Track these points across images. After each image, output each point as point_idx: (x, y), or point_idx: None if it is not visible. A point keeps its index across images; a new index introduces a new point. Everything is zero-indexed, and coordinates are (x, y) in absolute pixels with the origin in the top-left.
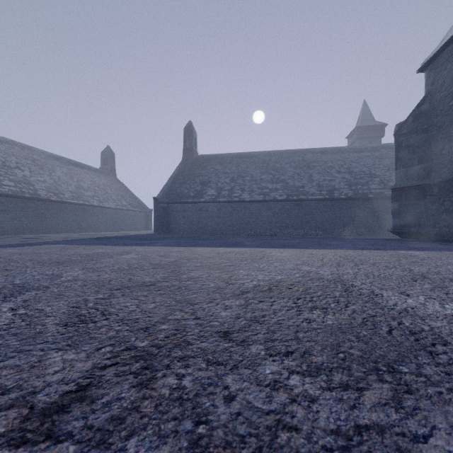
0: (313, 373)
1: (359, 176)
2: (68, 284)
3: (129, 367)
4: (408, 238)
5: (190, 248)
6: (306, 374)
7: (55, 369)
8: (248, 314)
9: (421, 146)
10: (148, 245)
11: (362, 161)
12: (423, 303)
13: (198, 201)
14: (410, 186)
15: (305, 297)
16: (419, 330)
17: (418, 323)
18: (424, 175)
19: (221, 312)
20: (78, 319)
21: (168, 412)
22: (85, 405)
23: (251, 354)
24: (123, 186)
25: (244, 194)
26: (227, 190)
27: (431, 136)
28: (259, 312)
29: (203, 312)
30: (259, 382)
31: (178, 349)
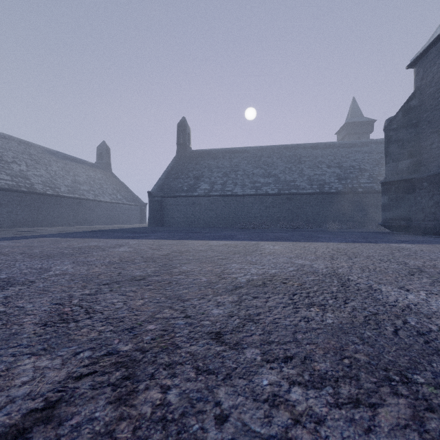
0: (316, 384)
1: (348, 171)
2: (55, 279)
3: (107, 376)
4: (398, 231)
5: (182, 241)
6: (309, 385)
7: (23, 379)
8: (241, 312)
9: (410, 141)
10: (142, 238)
11: (352, 155)
12: (425, 299)
13: (191, 195)
14: (400, 180)
15: (301, 293)
16: (427, 330)
17: (424, 321)
18: (413, 169)
19: (213, 309)
20: (60, 318)
21: (148, 438)
22: (50, 429)
23: (246, 360)
24: (118, 180)
25: (236, 188)
26: (220, 184)
27: (420, 130)
28: (253, 309)
29: (194, 309)
30: (256, 396)
31: (164, 353)
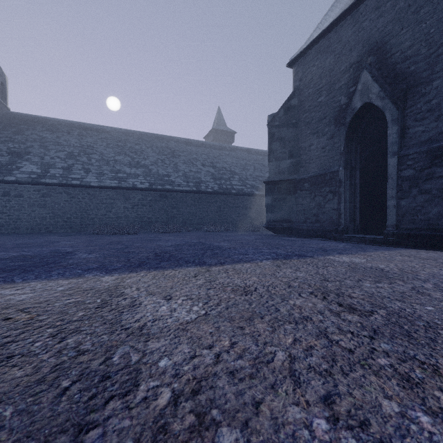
0: None
1: (222, 171)
2: None
3: None
4: (281, 234)
5: None
6: None
7: None
8: None
9: (291, 141)
10: None
11: (223, 158)
12: None
13: (1, 179)
14: (283, 180)
15: None
16: None
17: None
18: (293, 170)
19: None
20: None
21: None
22: None
23: None
24: None
25: (89, 176)
26: (61, 168)
27: (299, 131)
28: None
29: None
30: None
31: None
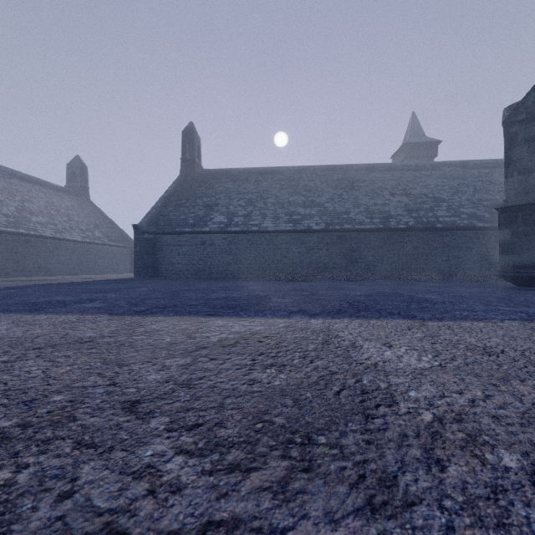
0: None
1: (420, 200)
2: None
3: None
4: (531, 287)
5: (141, 319)
6: None
7: None
8: None
9: None
10: (53, 311)
11: (421, 181)
12: None
13: (200, 231)
14: (533, 203)
15: None
16: None
17: None
18: None
19: None
20: None
21: None
22: None
23: None
24: (99, 212)
25: (266, 221)
26: (242, 216)
27: None
28: None
29: None
30: None
31: None
